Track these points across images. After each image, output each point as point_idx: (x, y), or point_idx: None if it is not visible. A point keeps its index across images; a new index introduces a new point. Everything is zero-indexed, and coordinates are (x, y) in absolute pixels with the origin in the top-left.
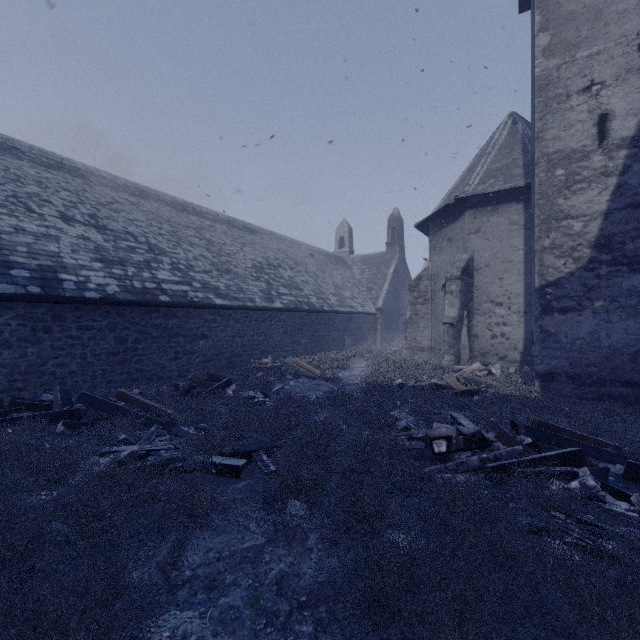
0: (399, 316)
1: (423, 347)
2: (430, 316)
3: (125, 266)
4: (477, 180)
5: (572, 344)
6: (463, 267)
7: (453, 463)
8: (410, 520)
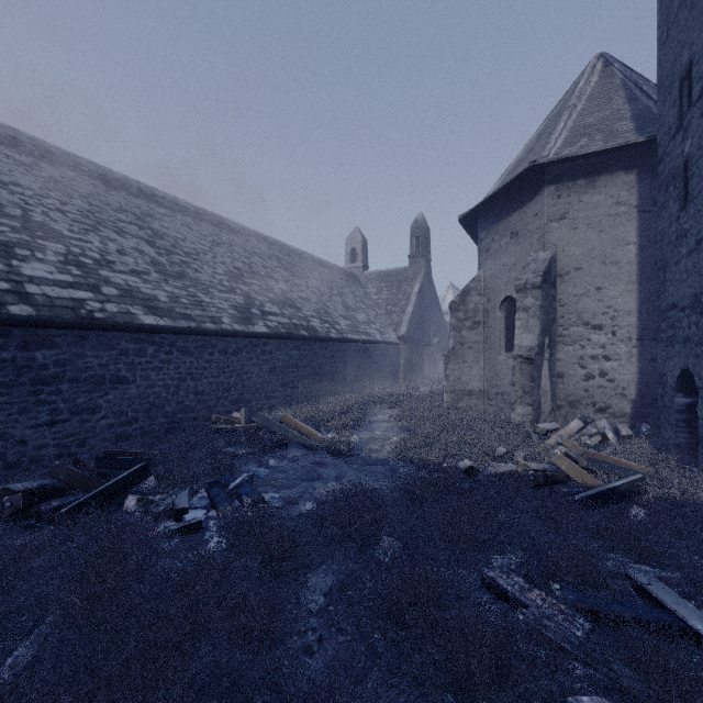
0: (425, 347)
1: (471, 390)
2: (481, 346)
3: None
4: (560, 141)
5: None
6: (544, 270)
7: None
8: None
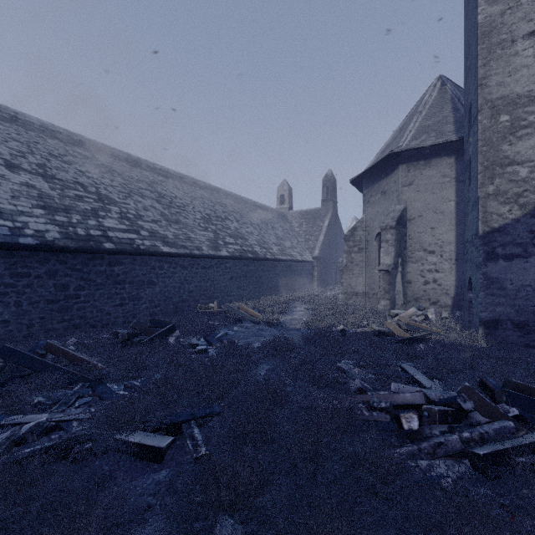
0: (333, 264)
1: (358, 292)
2: (364, 263)
3: (70, 213)
4: (410, 136)
5: (518, 291)
6: (398, 217)
7: (428, 444)
8: None
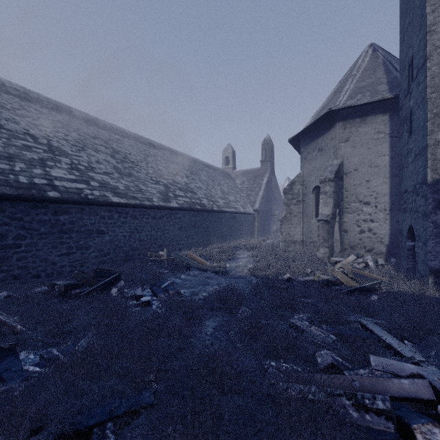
0: (270, 216)
1: (296, 240)
2: (302, 214)
3: (13, 161)
4: (346, 96)
5: None
6: (336, 171)
7: None
8: None
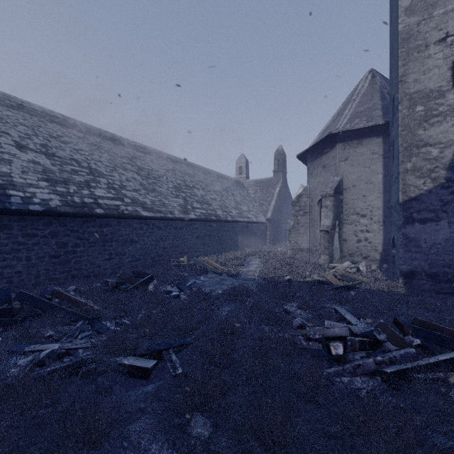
0: (283, 224)
1: (303, 248)
2: (308, 225)
3: (68, 185)
4: (345, 120)
5: (430, 248)
6: (335, 187)
7: (350, 366)
8: (322, 449)
